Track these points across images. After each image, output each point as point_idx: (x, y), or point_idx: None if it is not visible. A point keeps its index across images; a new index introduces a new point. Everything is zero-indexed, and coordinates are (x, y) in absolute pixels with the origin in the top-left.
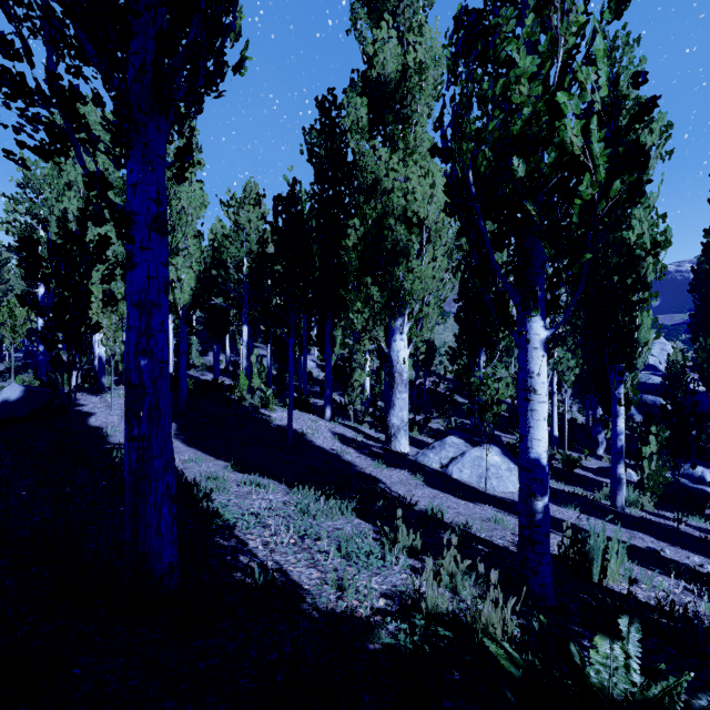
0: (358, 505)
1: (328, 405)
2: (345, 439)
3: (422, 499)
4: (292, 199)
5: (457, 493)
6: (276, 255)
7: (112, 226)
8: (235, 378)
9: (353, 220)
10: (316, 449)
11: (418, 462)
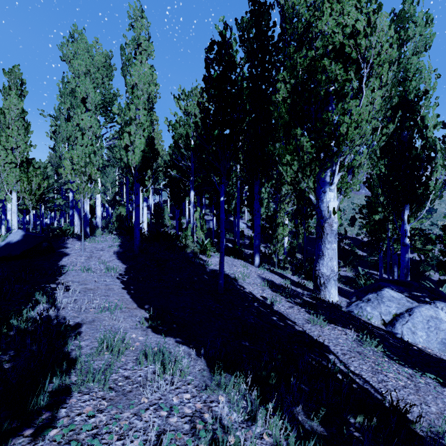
0: (322, 424)
1: (257, 253)
2: (274, 286)
3: (405, 396)
4: (222, 43)
5: (434, 373)
6: (207, 101)
7: (92, 113)
8: (180, 229)
9: (282, 73)
10: (247, 296)
11: (354, 315)
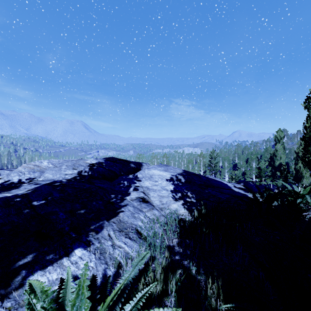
0: None
1: None
2: None
3: None
4: None
5: None
6: None
7: None
8: None
9: None
10: None
11: None
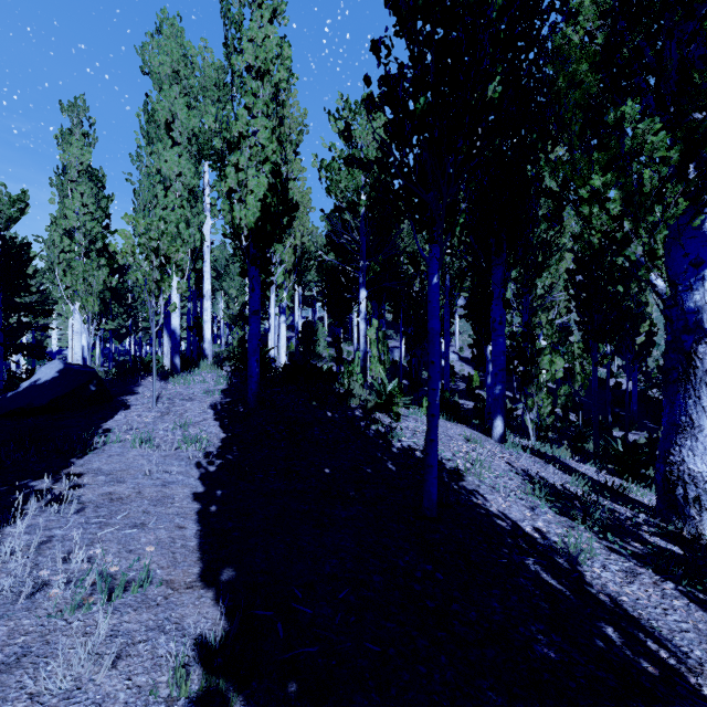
0: None
1: (499, 412)
2: (555, 495)
3: None
4: None
5: None
6: (397, 33)
7: (184, 151)
8: (339, 360)
9: None
10: (499, 531)
11: None
